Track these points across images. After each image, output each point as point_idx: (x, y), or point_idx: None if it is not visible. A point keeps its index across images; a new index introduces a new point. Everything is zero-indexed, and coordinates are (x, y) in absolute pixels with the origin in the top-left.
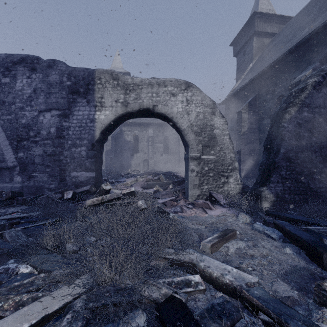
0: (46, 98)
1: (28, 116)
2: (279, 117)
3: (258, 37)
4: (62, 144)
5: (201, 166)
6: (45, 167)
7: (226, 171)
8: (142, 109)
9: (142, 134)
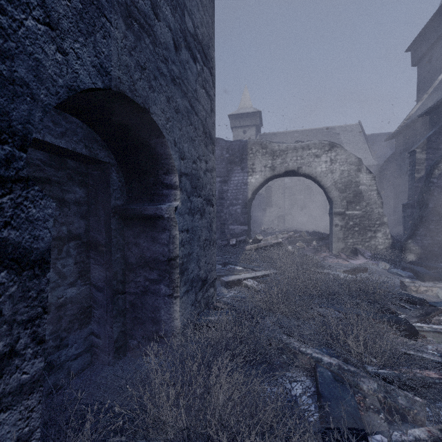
0: None
1: None
2: (431, 172)
3: None
4: (222, 204)
5: (345, 221)
6: None
7: (373, 226)
8: (287, 171)
9: (276, 185)
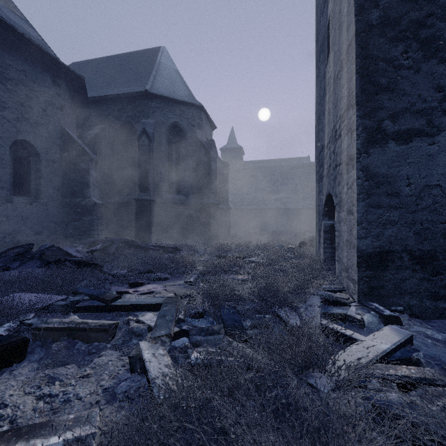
0: None
1: None
2: None
3: None
4: None
5: None
6: None
7: None
8: None
9: None
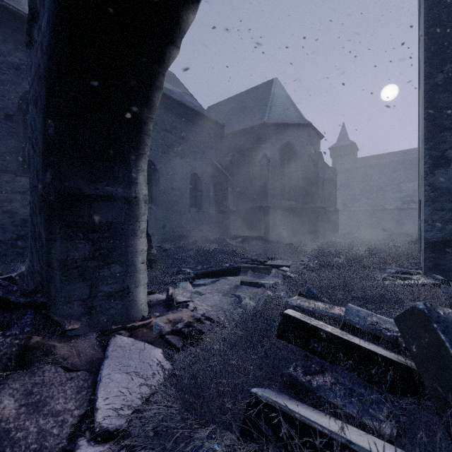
0: None
1: None
2: None
3: None
4: None
5: None
6: None
7: None
8: None
9: None
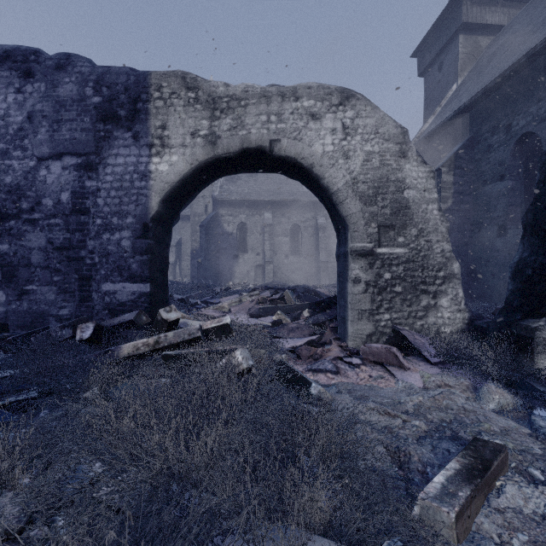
0: (52, 131)
1: (18, 168)
2: None
3: (468, 34)
4: (84, 226)
5: (375, 270)
6: (51, 272)
7: (433, 281)
8: (248, 151)
9: (253, 221)
